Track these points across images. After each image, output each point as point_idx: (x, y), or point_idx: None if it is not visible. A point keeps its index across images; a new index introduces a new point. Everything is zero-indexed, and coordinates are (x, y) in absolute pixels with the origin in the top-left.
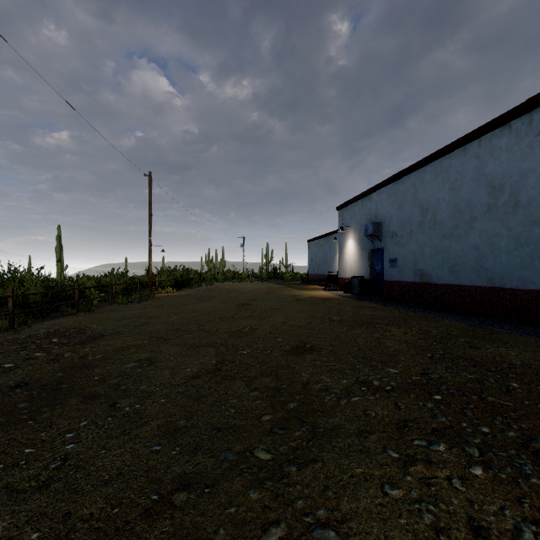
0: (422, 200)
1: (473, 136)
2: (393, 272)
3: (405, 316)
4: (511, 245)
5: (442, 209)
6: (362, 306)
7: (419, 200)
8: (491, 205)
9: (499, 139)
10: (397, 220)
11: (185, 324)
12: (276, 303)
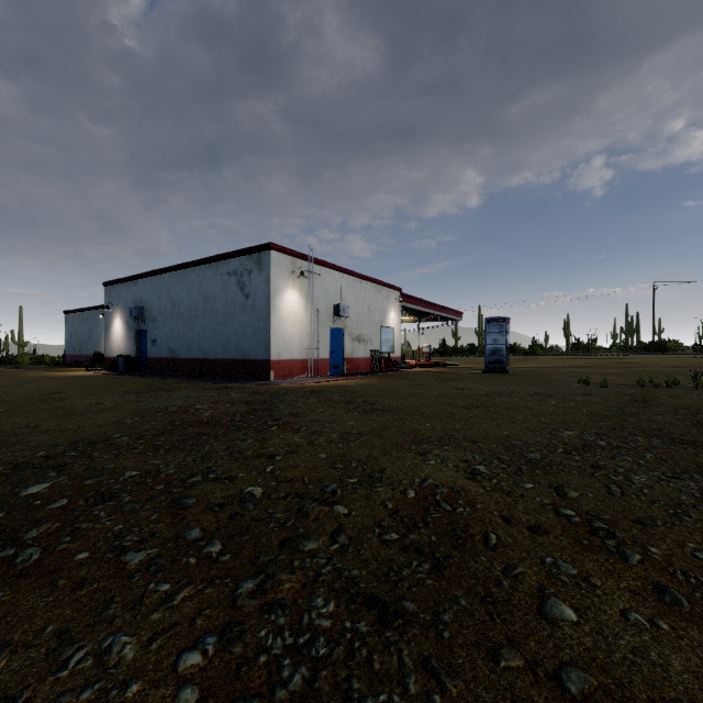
0: (173, 296)
1: (197, 263)
2: (154, 350)
3: (149, 380)
4: (212, 334)
5: (184, 306)
6: (120, 378)
7: (171, 296)
8: (205, 309)
9: (208, 271)
10: (157, 308)
11: None
12: (23, 380)
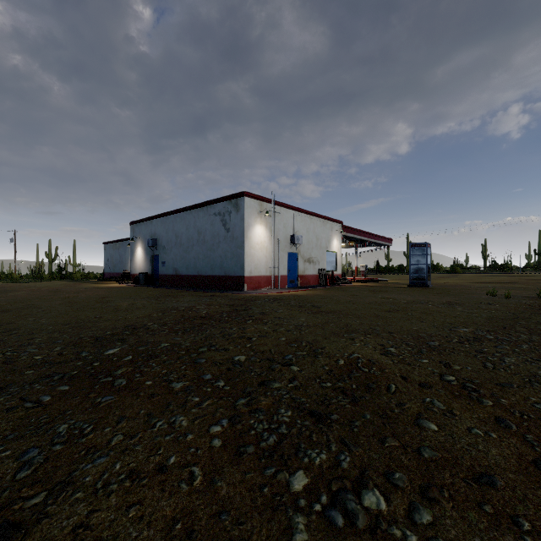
0: (176, 231)
1: (193, 207)
2: (164, 269)
3: (161, 290)
4: (203, 258)
5: (184, 238)
6: (142, 288)
7: (175, 231)
8: (198, 240)
9: (200, 212)
10: (166, 239)
11: (22, 299)
12: (82, 289)
